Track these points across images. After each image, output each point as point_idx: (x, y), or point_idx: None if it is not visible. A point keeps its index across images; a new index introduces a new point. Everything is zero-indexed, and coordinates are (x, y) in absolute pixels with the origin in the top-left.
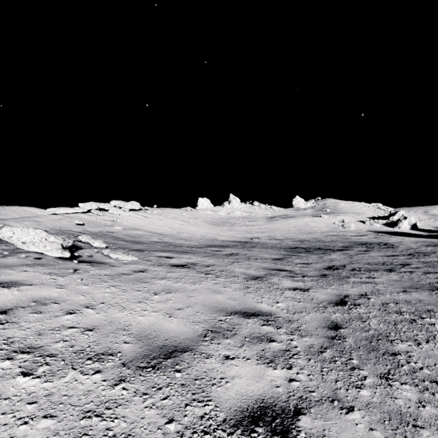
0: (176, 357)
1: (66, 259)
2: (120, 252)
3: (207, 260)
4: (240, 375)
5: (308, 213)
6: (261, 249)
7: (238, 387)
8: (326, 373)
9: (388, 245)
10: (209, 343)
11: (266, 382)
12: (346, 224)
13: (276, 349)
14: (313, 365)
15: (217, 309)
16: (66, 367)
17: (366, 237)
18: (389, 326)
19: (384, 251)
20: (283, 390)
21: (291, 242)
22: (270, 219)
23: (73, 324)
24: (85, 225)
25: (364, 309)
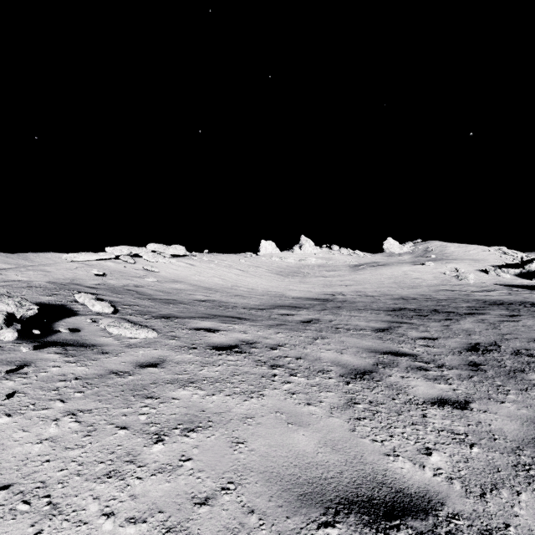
0: None
1: (26, 337)
2: (128, 324)
3: (273, 334)
4: None
5: (405, 260)
6: (351, 312)
7: None
8: None
9: None
10: None
11: None
12: (462, 274)
13: None
14: None
15: (301, 493)
16: None
17: (495, 293)
18: None
19: None
20: None
21: (390, 300)
22: (355, 267)
23: None
24: (107, 276)
25: None
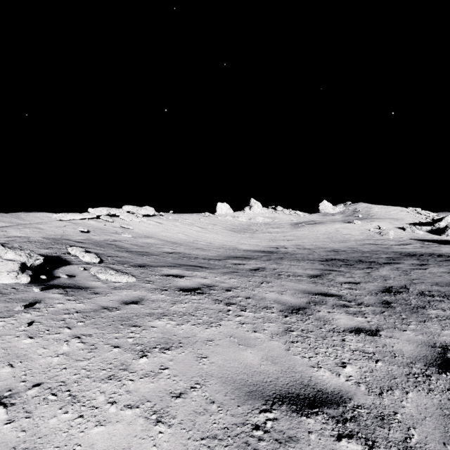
0: None
1: (34, 282)
2: (113, 271)
3: (228, 279)
4: None
5: (337, 219)
6: (291, 262)
7: None
8: None
9: (444, 257)
10: None
11: None
12: (384, 231)
13: None
14: None
15: (248, 390)
16: None
17: (410, 246)
18: None
19: (445, 265)
20: None
21: (323, 252)
22: (295, 225)
23: None
24: (91, 232)
25: None
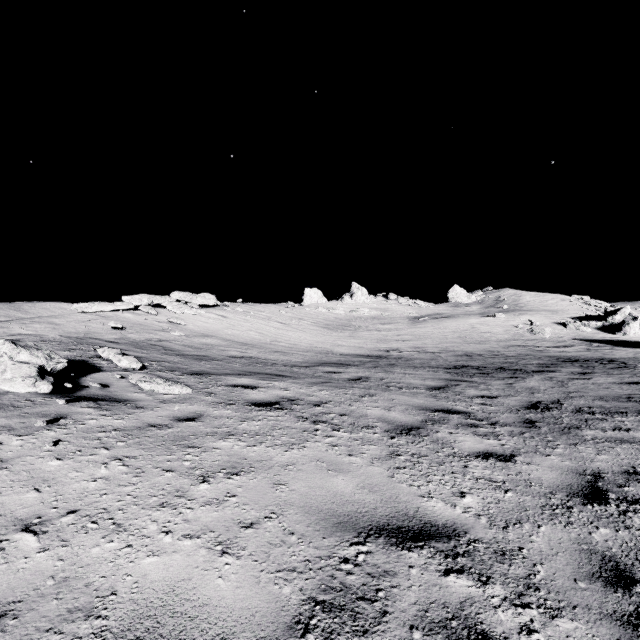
0: None
1: (55, 392)
2: (160, 379)
3: (317, 392)
4: None
5: (473, 311)
6: (405, 369)
7: None
8: None
9: (617, 363)
10: None
11: None
12: (537, 327)
13: None
14: None
15: (337, 521)
16: None
17: (572, 348)
18: None
19: (617, 374)
20: None
21: (452, 357)
22: (415, 320)
23: None
24: (127, 329)
25: None
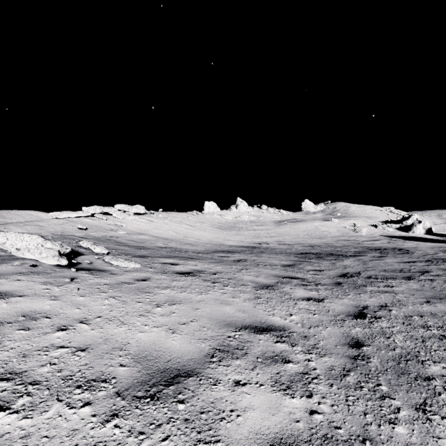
0: (180, 383)
1: (64, 266)
2: (122, 259)
3: (214, 267)
4: (253, 406)
5: (318, 217)
6: (270, 255)
7: (251, 422)
8: (353, 403)
9: (403, 250)
10: (216, 366)
11: (284, 415)
12: (358, 228)
13: (293, 372)
14: (336, 393)
15: (226, 323)
16: (51, 399)
17: (379, 242)
18: (416, 343)
19: (400, 257)
20: (304, 426)
21: (301, 247)
22: (279, 223)
23: (64, 343)
24: (88, 230)
25: (386, 323)
